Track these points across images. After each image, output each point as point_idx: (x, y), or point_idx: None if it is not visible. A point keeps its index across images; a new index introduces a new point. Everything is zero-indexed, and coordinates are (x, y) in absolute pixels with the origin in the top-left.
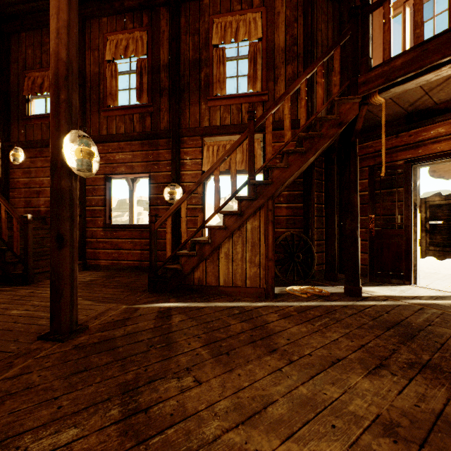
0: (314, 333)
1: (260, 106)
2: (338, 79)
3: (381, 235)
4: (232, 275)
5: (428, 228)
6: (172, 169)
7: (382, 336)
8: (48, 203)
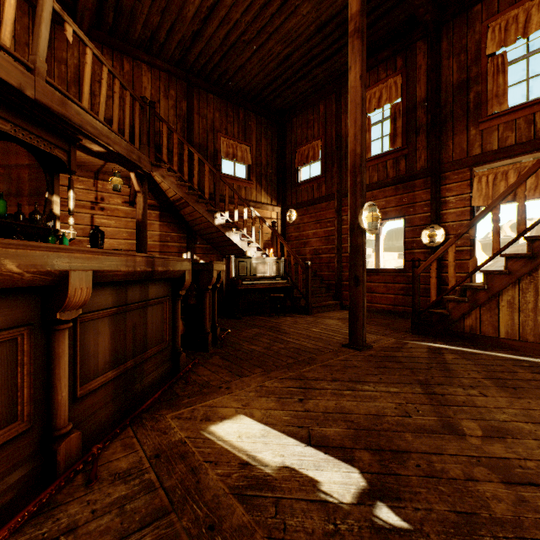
0: None
1: None
2: None
3: None
4: (519, 327)
5: None
6: (430, 210)
7: None
8: (312, 251)
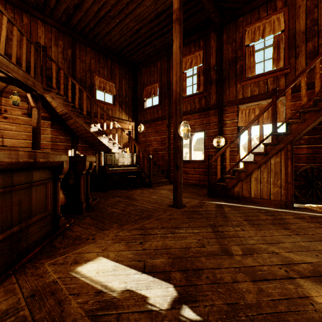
0: (320, 228)
1: (282, 77)
2: None
3: None
4: (260, 191)
5: None
6: (218, 127)
7: None
8: (153, 150)
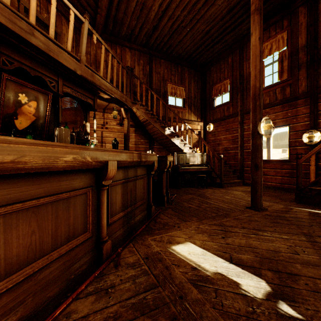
0: None
1: None
2: None
3: None
4: None
5: None
6: (309, 120)
7: None
8: (223, 149)
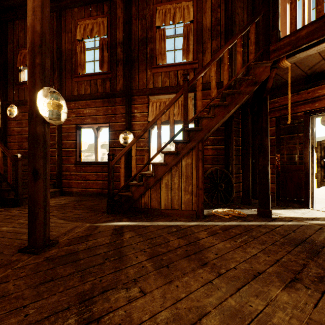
0: (237, 249)
1: (192, 72)
2: (253, 48)
3: (285, 169)
4: (171, 200)
5: (323, 164)
6: (125, 120)
7: (293, 252)
8: None
